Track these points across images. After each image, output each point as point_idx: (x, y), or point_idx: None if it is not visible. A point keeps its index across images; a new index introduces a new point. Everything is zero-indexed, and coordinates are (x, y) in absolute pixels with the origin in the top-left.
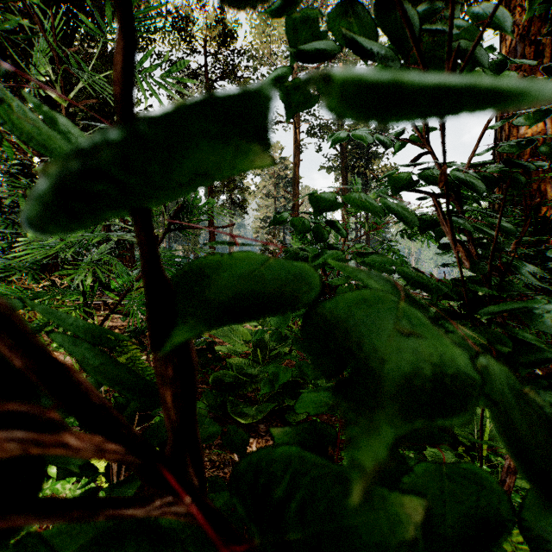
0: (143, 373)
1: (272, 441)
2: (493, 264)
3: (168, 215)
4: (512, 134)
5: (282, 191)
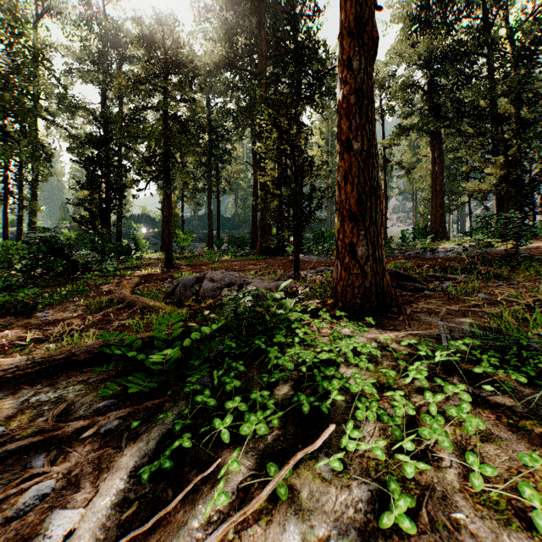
0: None
1: None
2: None
3: None
4: None
5: None
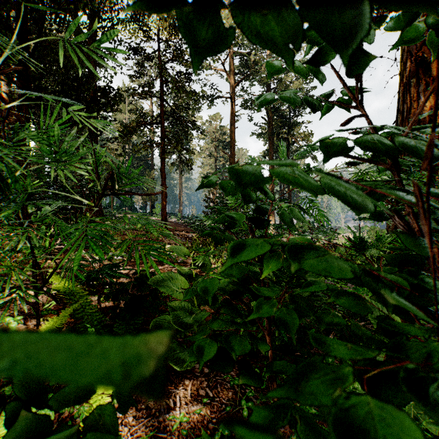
0: (91, 318)
1: (206, 382)
2: (434, 243)
3: (99, 181)
4: (413, 107)
5: (221, 152)
